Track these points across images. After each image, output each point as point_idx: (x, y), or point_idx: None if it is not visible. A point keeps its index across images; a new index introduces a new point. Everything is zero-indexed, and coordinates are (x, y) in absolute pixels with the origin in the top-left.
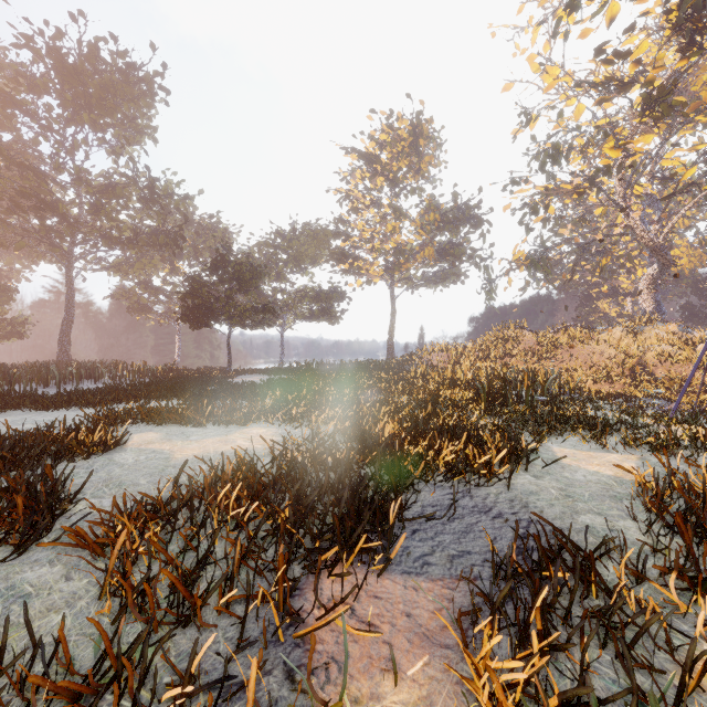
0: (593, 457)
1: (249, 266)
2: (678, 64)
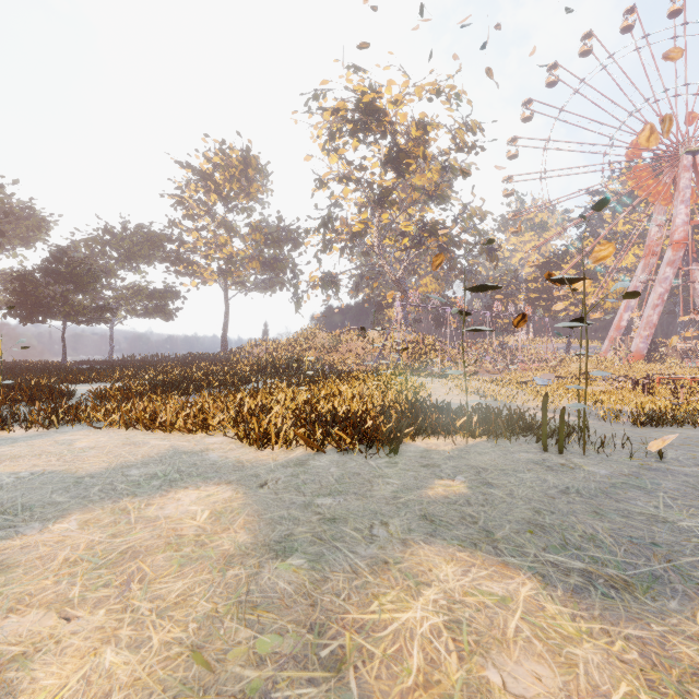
0: None
1: (85, 270)
2: (393, 180)
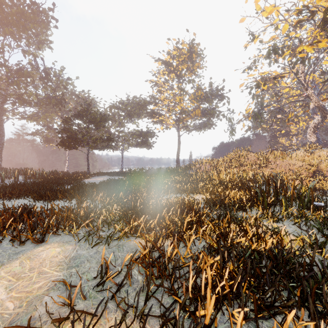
0: None
1: (99, 115)
2: None
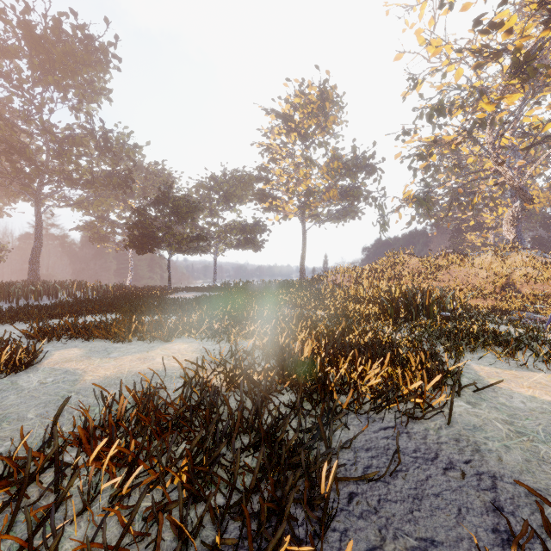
0: (519, 377)
1: (185, 202)
2: (542, 34)
